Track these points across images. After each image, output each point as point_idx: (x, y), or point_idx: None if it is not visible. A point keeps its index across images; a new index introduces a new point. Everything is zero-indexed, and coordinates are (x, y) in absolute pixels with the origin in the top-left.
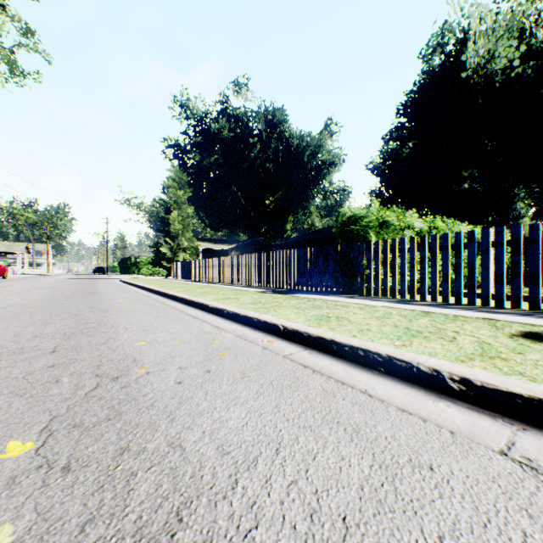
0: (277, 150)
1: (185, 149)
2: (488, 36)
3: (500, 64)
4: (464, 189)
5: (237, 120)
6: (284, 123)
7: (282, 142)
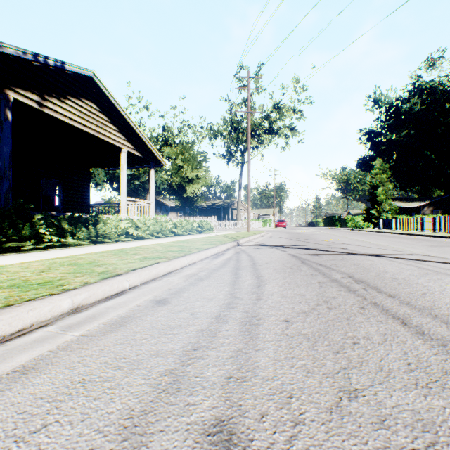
0: None
1: (376, 132)
2: None
3: None
4: None
5: (429, 92)
6: None
7: None
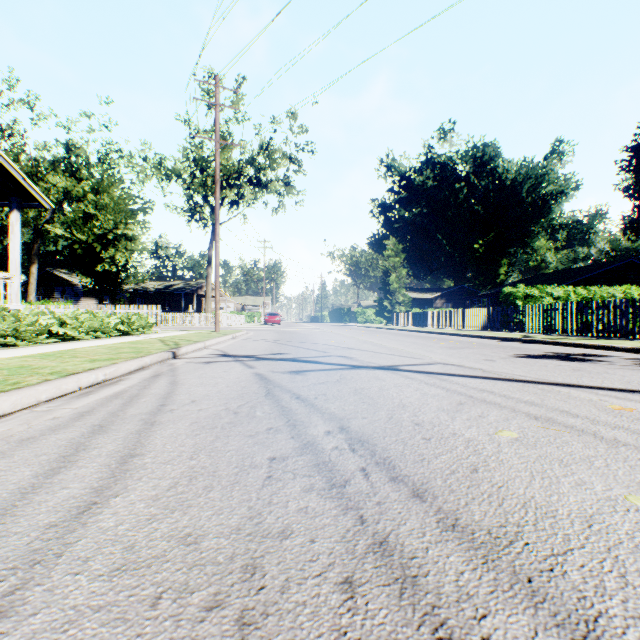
0: (487, 189)
1: (390, 206)
2: None
3: None
4: None
5: (441, 167)
6: (496, 158)
7: (494, 179)
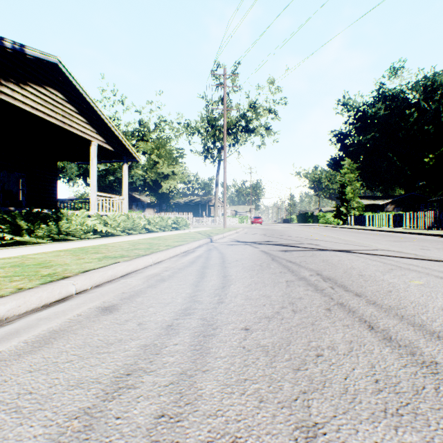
0: (438, 111)
1: (345, 134)
2: None
3: None
4: None
5: (391, 98)
6: None
7: None
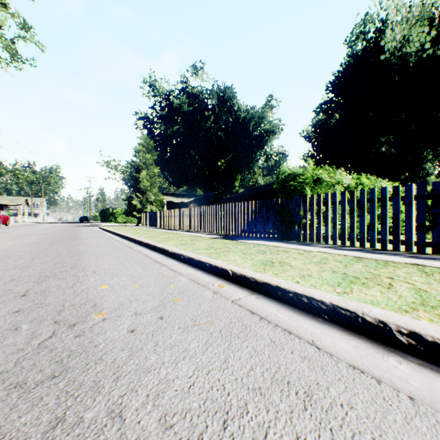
0: (228, 121)
1: (153, 121)
2: (402, 25)
3: (413, 47)
4: (381, 152)
5: (194, 97)
6: (233, 99)
7: (232, 115)
